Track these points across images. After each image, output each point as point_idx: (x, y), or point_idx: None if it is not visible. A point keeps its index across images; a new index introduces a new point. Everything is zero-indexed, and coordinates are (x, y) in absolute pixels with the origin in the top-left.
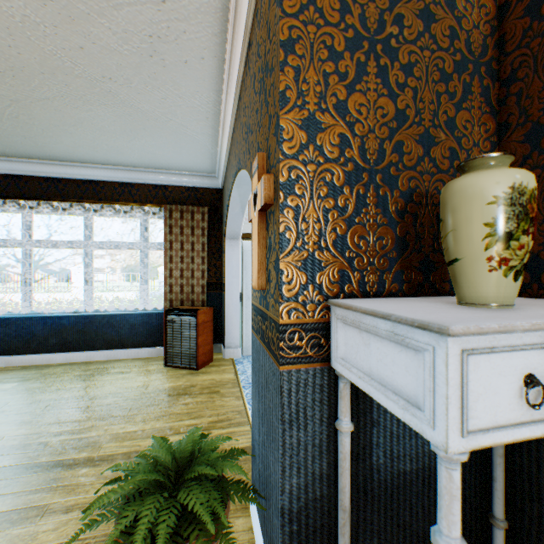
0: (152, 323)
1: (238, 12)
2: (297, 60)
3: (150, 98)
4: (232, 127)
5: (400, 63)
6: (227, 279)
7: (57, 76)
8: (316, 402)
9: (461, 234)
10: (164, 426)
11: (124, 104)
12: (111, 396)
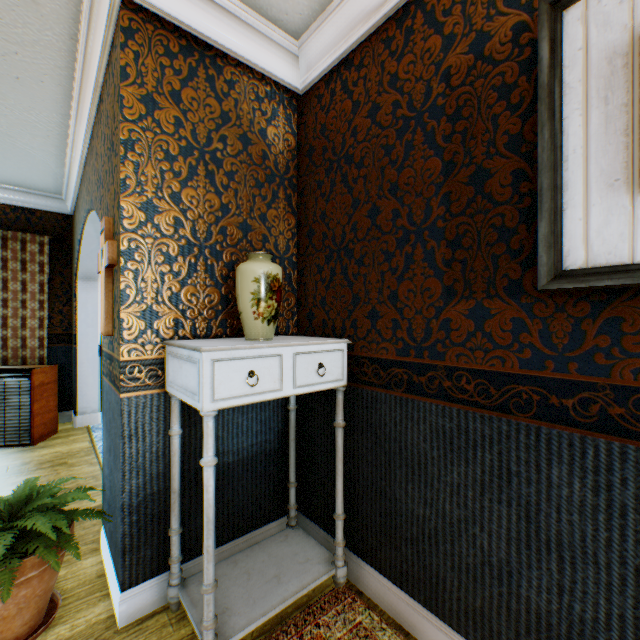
0: None
1: (88, 63)
2: (138, 157)
3: None
4: (85, 156)
5: (226, 170)
6: (80, 328)
7: None
8: (155, 419)
9: (242, 297)
10: None
11: None
12: None
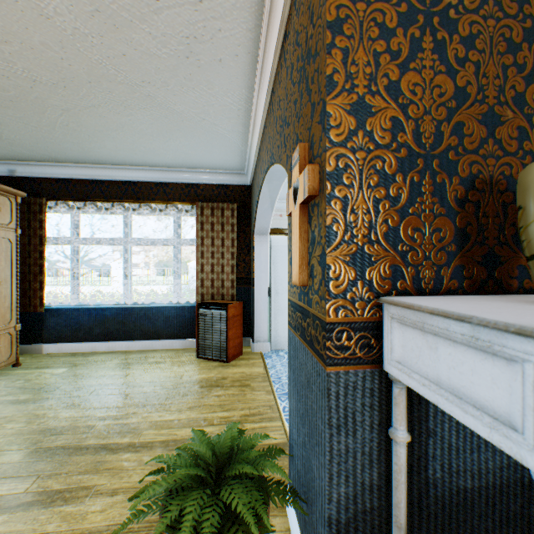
0: (185, 316)
1: (274, 3)
2: (345, 41)
3: (185, 99)
4: (263, 123)
5: (460, 35)
6: (256, 274)
7: (102, 83)
8: (366, 407)
9: None
10: (198, 416)
11: (161, 106)
12: (149, 385)
